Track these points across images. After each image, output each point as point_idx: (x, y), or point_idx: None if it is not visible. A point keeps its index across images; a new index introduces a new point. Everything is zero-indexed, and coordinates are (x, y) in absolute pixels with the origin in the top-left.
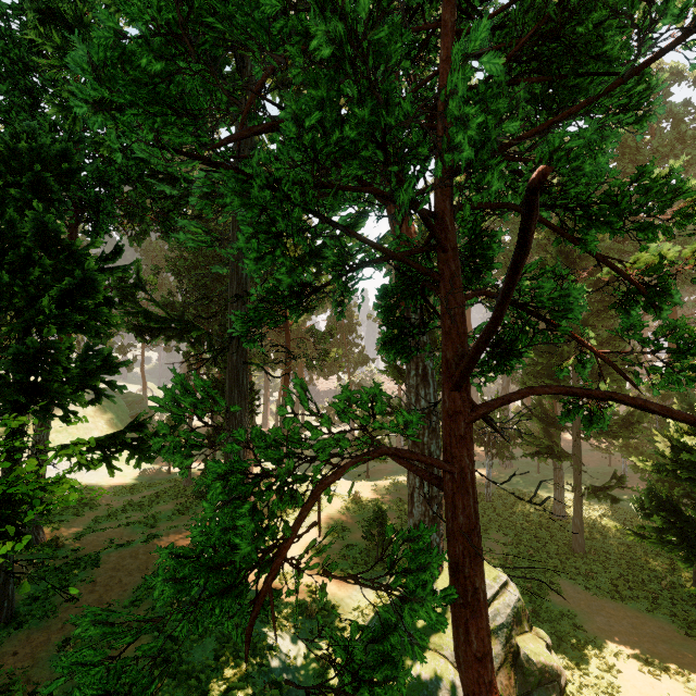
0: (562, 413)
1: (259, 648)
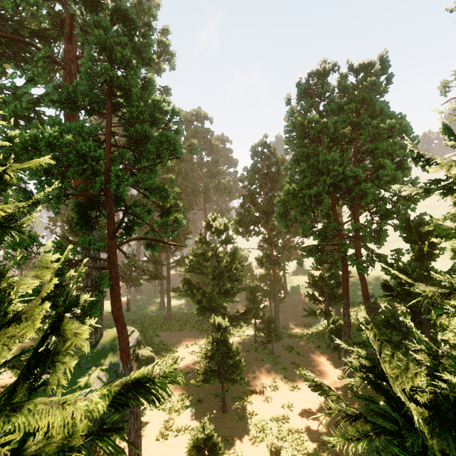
0: (146, 247)
1: None
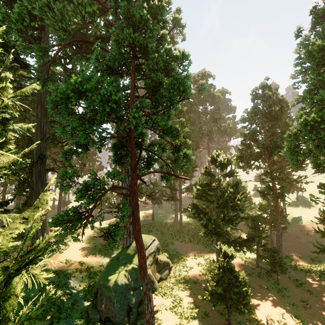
0: (161, 179)
1: (60, 285)
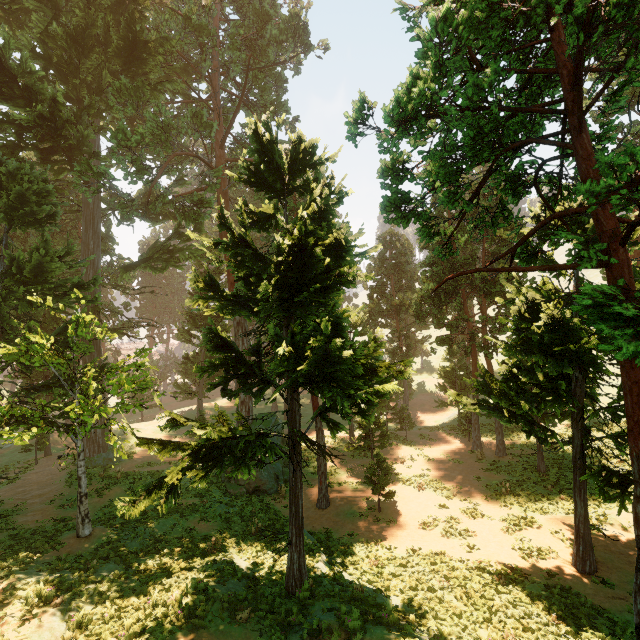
0: None
1: None
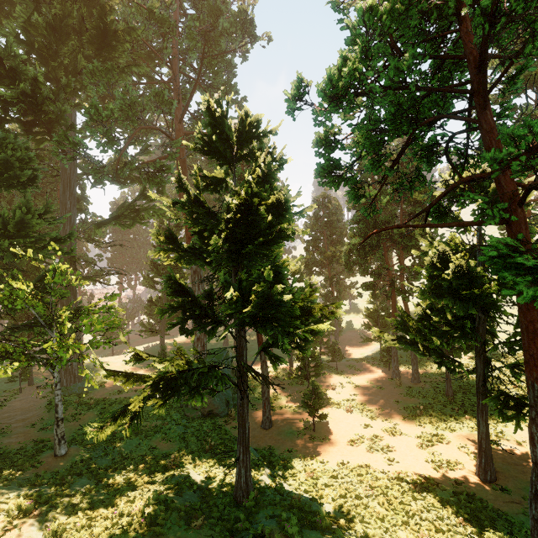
0: None
1: None
